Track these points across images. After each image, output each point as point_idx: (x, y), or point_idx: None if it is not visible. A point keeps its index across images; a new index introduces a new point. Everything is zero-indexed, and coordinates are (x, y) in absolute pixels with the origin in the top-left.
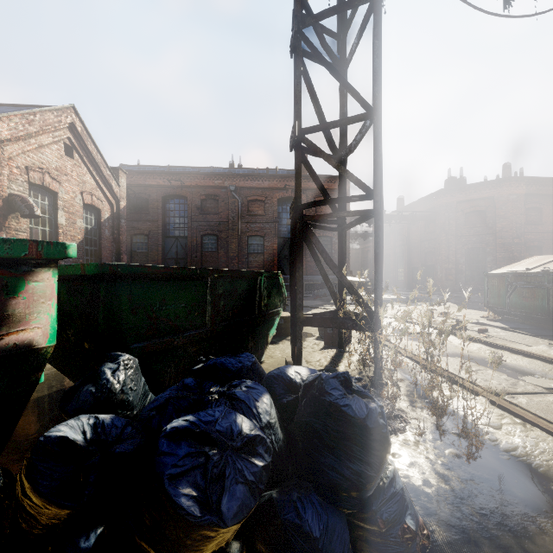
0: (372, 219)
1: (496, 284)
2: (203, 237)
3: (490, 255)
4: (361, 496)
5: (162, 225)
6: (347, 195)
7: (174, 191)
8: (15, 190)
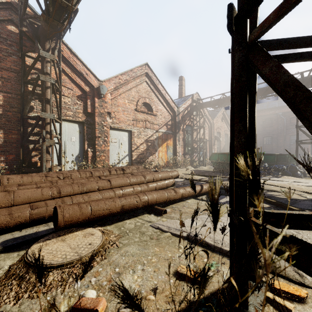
0: None
1: None
2: (263, 138)
3: None
4: (293, 172)
5: None
6: None
7: None
8: (215, 135)
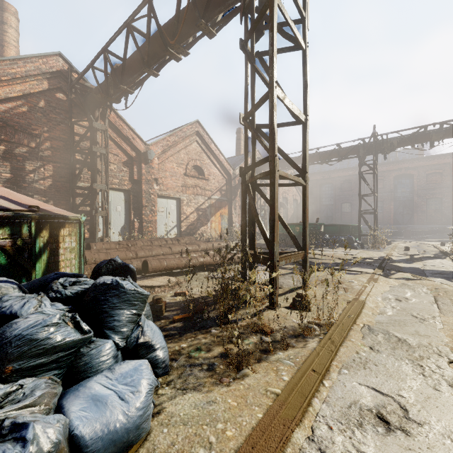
0: None
1: None
2: (342, 204)
3: None
4: (350, 243)
5: (319, 200)
6: None
7: (325, 181)
8: (280, 201)
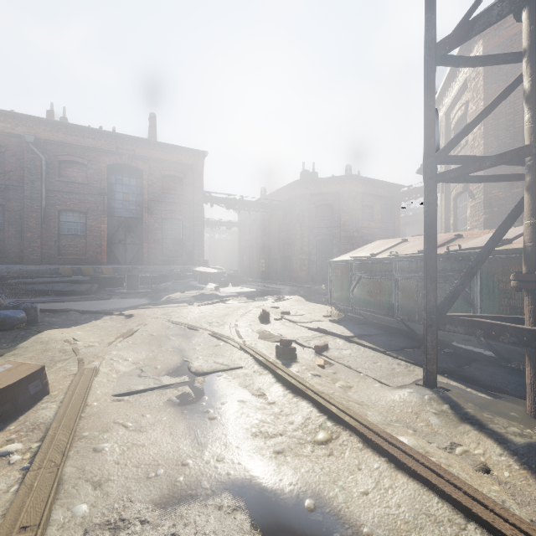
0: (231, 204)
1: (339, 275)
2: None
3: (336, 247)
4: None
5: None
6: (201, 173)
7: None
8: None
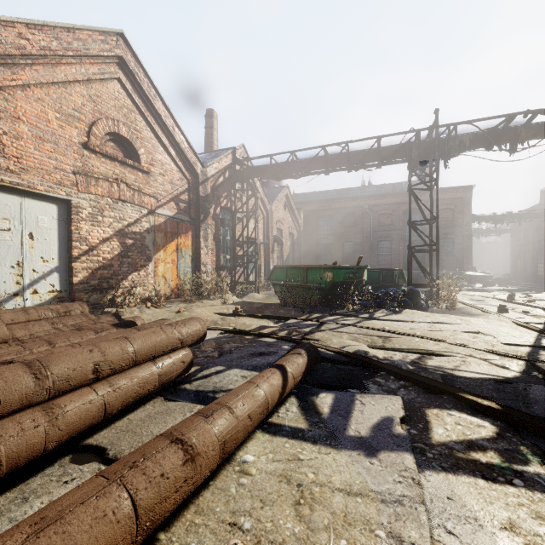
0: (498, 220)
1: None
2: (344, 243)
3: None
4: (415, 301)
5: (315, 237)
6: (469, 202)
7: (323, 213)
8: (274, 233)
